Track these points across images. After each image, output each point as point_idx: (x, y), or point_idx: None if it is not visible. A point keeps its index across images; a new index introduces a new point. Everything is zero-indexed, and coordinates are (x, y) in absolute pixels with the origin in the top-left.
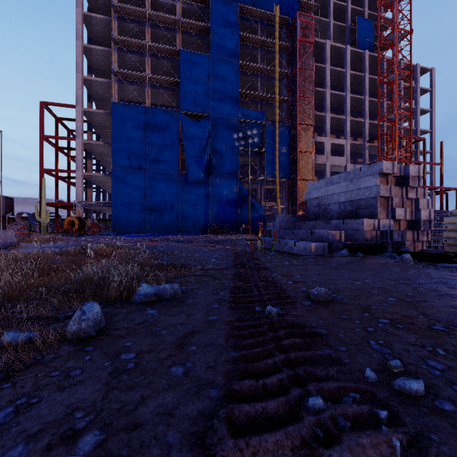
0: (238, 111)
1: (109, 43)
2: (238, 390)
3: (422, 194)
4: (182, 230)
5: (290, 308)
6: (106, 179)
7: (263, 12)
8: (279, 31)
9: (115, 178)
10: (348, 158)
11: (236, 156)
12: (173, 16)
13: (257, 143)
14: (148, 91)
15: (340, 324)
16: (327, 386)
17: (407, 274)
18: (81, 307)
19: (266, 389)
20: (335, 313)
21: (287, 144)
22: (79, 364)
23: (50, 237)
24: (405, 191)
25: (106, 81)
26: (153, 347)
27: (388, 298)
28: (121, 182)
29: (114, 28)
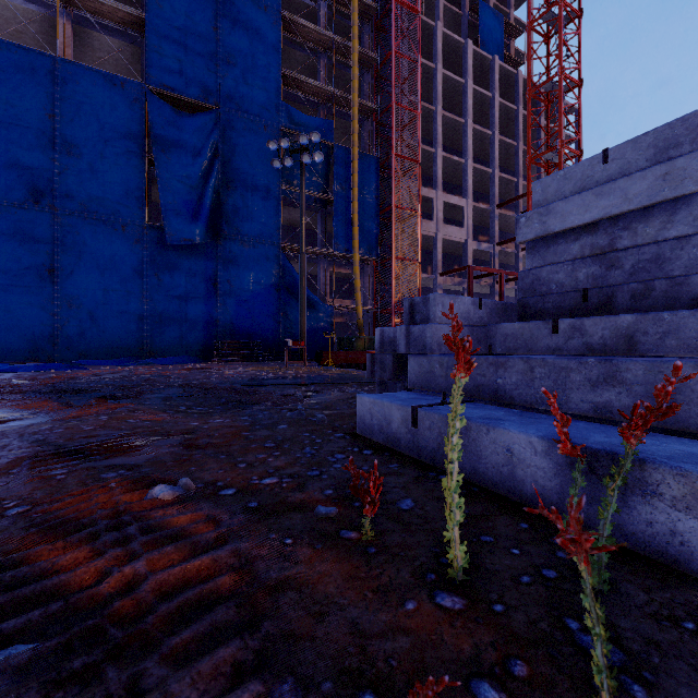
0: (279, 111)
1: None
2: None
3: None
4: (152, 352)
5: None
6: None
7: None
8: None
9: None
10: (470, 231)
11: (276, 201)
12: None
13: (318, 182)
14: (66, 27)
15: None
16: None
17: None
18: None
19: None
20: None
21: (373, 191)
22: None
23: None
24: None
25: None
26: None
27: None
28: None
29: None
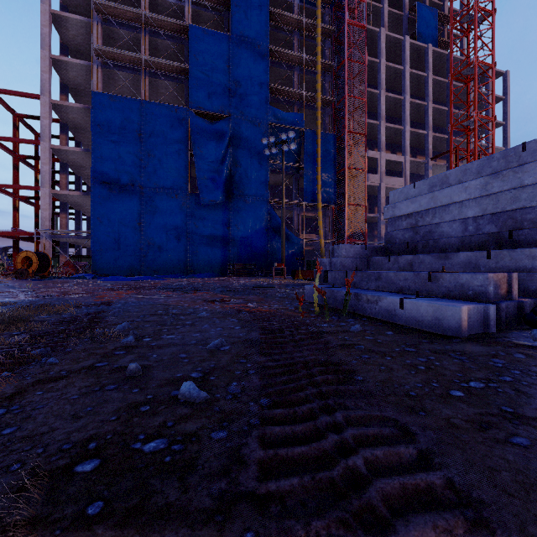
0: (268, 113)
1: (92, 15)
2: None
3: None
4: (192, 270)
5: None
6: (86, 201)
7: None
8: (321, 12)
9: (96, 198)
10: (408, 180)
11: (266, 171)
12: None
13: (293, 155)
14: (146, 80)
15: None
16: None
17: None
18: None
19: None
20: None
21: (332, 158)
22: None
23: None
24: None
25: (85, 63)
26: None
27: None
28: (104, 204)
29: None
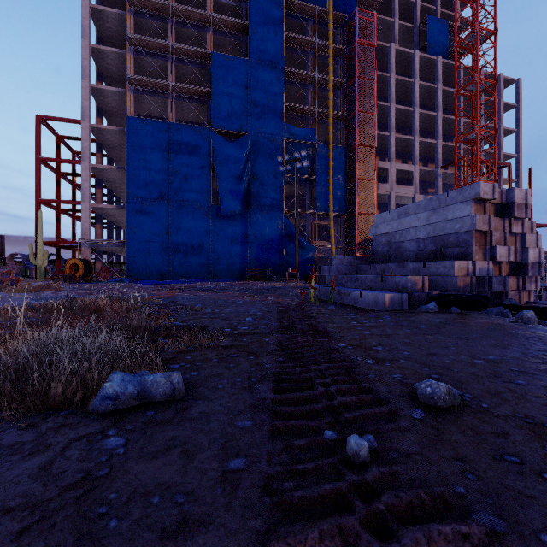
0: (283, 129)
1: (124, 44)
2: None
3: (529, 228)
4: (214, 275)
5: (391, 429)
6: (119, 212)
7: (313, 8)
8: (333, 32)
9: (130, 210)
10: (418, 188)
11: (281, 184)
12: (202, 10)
13: (306, 168)
14: (172, 103)
15: (517, 487)
16: None
17: (545, 344)
18: None
19: None
20: (486, 444)
21: (343, 170)
22: None
23: (42, 284)
24: (508, 223)
25: (120, 90)
26: None
27: None
28: (137, 216)
29: (129, 24)
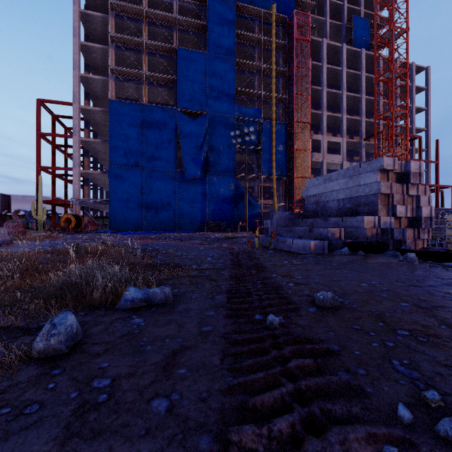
0: (235, 109)
1: (106, 40)
2: (237, 440)
3: (423, 191)
4: (179, 227)
5: (294, 315)
6: (103, 177)
7: (259, 10)
8: (276, 30)
9: (112, 175)
10: (345, 156)
11: (233, 153)
12: (170, 13)
13: (254, 140)
14: (145, 88)
15: (353, 337)
16: (353, 434)
17: (414, 275)
18: (52, 319)
19: (273, 438)
20: (346, 322)
21: (284, 142)
22: (39, 395)
23: (45, 235)
24: (406, 187)
25: (103, 78)
26: (134, 369)
27: (401, 303)
28: (117, 179)
29: (111, 25)
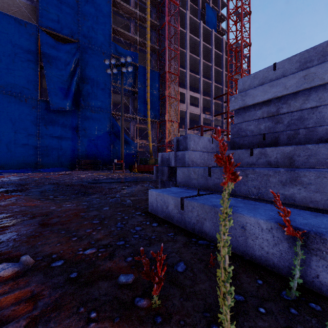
0: (110, 46)
1: None
2: None
3: None
4: (42, 165)
5: None
6: None
7: None
8: None
9: None
10: (202, 109)
11: (109, 90)
12: None
13: (130, 82)
14: None
15: None
16: None
17: None
18: None
19: None
20: None
21: (157, 88)
22: None
23: None
24: None
25: None
26: None
27: None
28: None
29: None
